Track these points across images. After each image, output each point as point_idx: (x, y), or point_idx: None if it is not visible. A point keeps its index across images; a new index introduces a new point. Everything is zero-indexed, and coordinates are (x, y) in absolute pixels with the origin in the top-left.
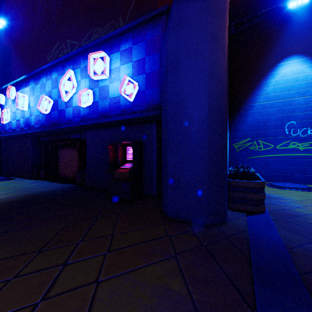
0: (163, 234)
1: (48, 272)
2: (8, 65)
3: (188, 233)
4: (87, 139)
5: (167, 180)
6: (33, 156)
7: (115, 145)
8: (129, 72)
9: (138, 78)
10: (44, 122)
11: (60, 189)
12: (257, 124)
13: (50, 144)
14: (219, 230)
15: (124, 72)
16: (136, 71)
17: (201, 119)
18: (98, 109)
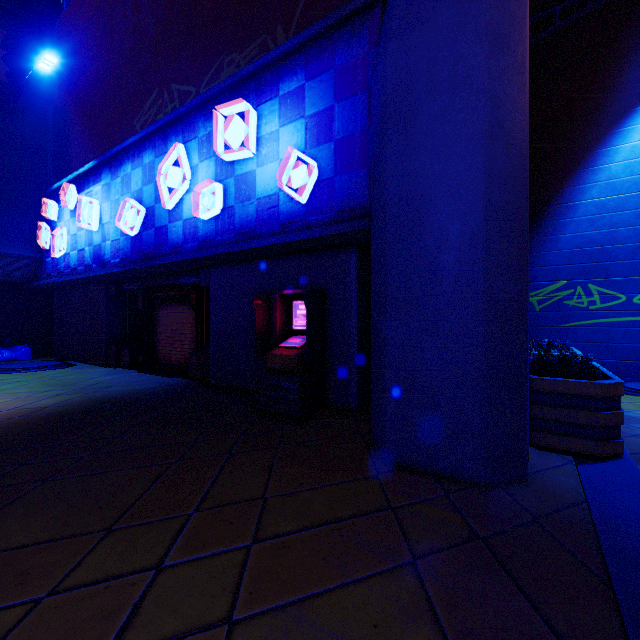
0: (378, 503)
1: (122, 585)
2: (64, 143)
3: (439, 502)
4: (212, 285)
5: (386, 375)
6: (110, 321)
7: (269, 298)
8: (299, 141)
9: (318, 152)
10: (129, 253)
11: (159, 388)
12: (585, 248)
13: (141, 296)
14: (514, 500)
15: (287, 141)
16: (313, 138)
17: (467, 234)
18: (234, 222)
